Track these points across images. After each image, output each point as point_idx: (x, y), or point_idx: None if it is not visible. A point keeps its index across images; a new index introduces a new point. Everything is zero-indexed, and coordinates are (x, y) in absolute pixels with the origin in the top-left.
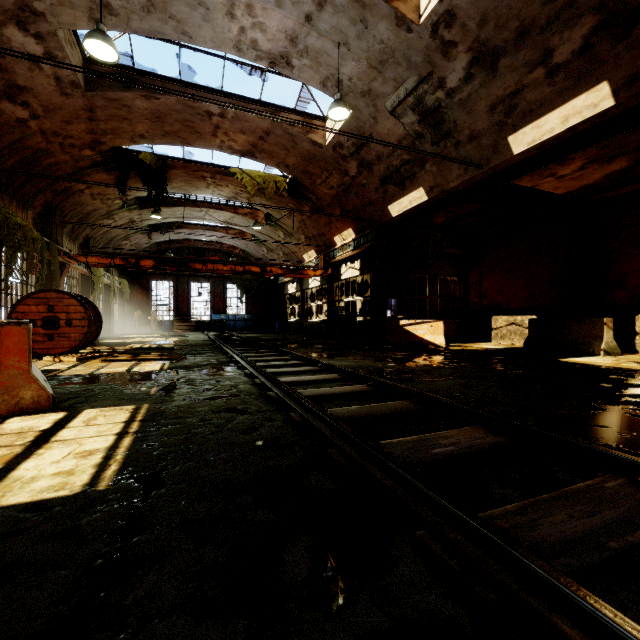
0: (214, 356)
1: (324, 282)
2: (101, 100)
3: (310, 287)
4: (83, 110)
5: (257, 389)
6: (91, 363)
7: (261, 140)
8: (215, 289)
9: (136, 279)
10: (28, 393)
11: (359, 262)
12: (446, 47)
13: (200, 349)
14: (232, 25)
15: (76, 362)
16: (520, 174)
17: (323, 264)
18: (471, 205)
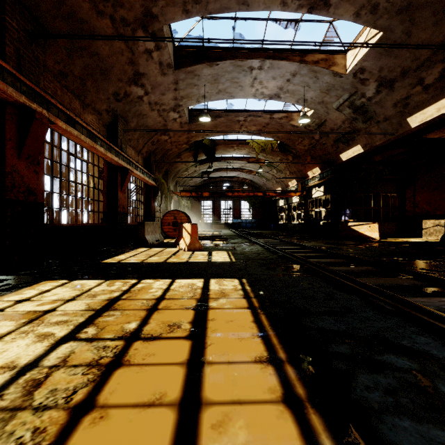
0: (242, 240)
1: (301, 199)
2: (194, 126)
3: (293, 202)
4: (186, 131)
5: (266, 250)
6: None
7: (264, 127)
8: (234, 204)
9: (193, 200)
10: (197, 245)
11: (323, 187)
12: (362, 81)
13: (234, 237)
14: (252, 89)
15: None
16: (423, 134)
17: (300, 188)
18: (398, 150)
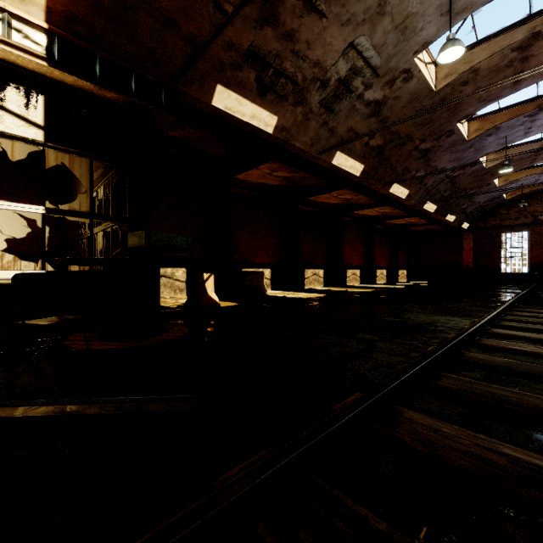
0: None
1: None
2: None
3: None
4: None
5: None
6: None
7: None
8: None
9: None
10: None
11: (44, 105)
12: (391, 82)
13: None
14: None
15: None
16: (296, 166)
17: None
18: (222, 149)
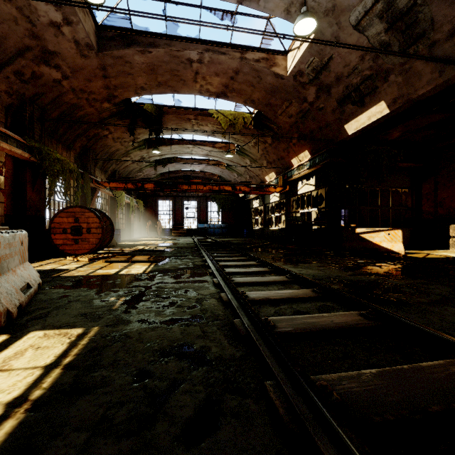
0: (192, 259)
1: (282, 197)
2: (110, 59)
3: (270, 202)
4: (98, 69)
5: (223, 308)
6: (96, 263)
7: (231, 80)
8: (200, 205)
9: (148, 199)
10: None
11: (314, 179)
12: None
13: (184, 251)
14: None
15: (87, 262)
16: None
17: (282, 182)
18: (434, 116)
